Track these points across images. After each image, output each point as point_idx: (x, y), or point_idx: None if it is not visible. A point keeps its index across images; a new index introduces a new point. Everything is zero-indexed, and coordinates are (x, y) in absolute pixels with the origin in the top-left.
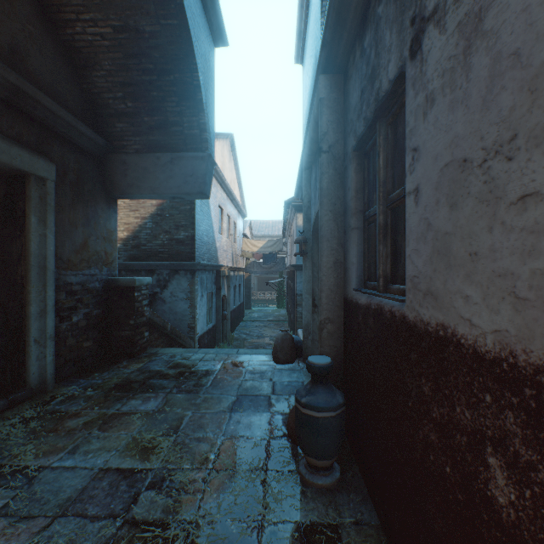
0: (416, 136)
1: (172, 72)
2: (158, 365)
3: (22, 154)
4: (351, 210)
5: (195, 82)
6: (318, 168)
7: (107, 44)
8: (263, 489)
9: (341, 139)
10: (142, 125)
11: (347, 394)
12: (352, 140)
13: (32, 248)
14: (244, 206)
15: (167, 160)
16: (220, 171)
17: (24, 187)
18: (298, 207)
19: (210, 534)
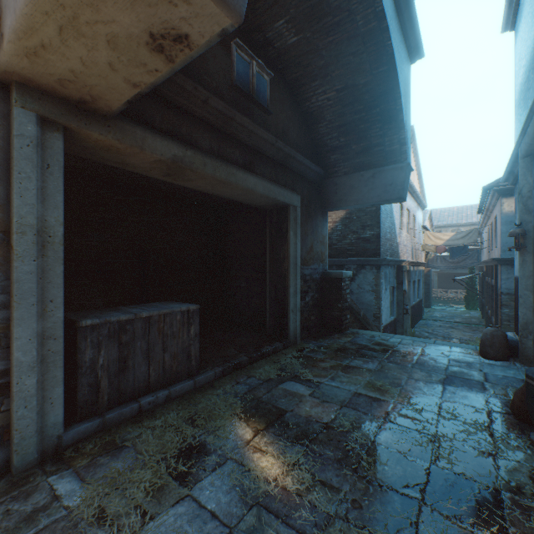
0: None
1: (377, 106)
2: (363, 341)
3: (288, 194)
4: None
5: (397, 107)
6: None
7: (330, 103)
8: (492, 438)
9: None
10: (349, 153)
11: None
12: None
13: (290, 252)
14: (423, 197)
15: (368, 175)
16: None
17: (286, 214)
18: (503, 191)
19: (451, 445)
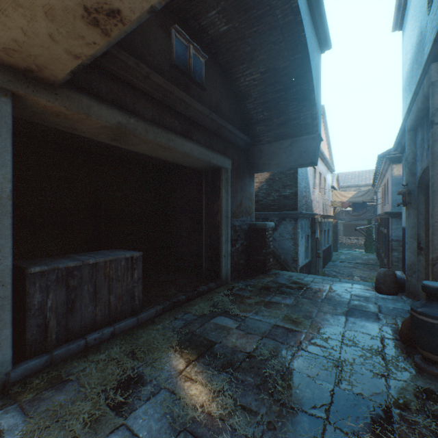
0: None
1: (294, 87)
2: (282, 280)
3: (220, 158)
4: None
5: (310, 88)
6: (425, 131)
7: (256, 83)
8: (384, 361)
9: None
10: (272, 125)
11: None
12: None
13: (223, 206)
14: (332, 163)
15: (287, 144)
16: None
17: (219, 175)
18: (393, 159)
19: (351, 369)
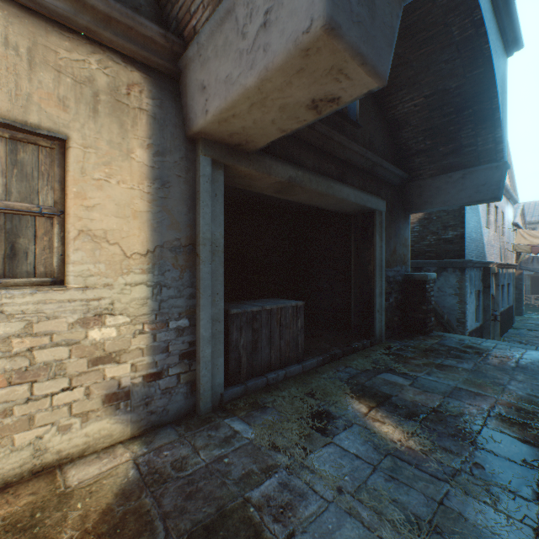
0: None
1: (469, 107)
2: (452, 344)
3: (374, 200)
4: None
5: (492, 106)
6: None
7: (417, 109)
8: None
9: None
10: (436, 155)
11: None
12: None
13: (376, 255)
14: (513, 191)
15: (457, 177)
16: None
17: (371, 219)
18: None
19: None
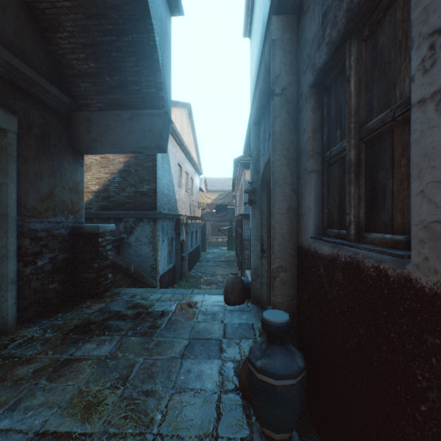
0: (439, 9)
1: (129, 33)
2: (118, 306)
3: None
4: (308, 152)
5: (151, 42)
6: (267, 119)
7: (68, 5)
8: None
9: (294, 82)
10: (104, 84)
11: (302, 347)
12: (309, 77)
13: None
14: (200, 166)
15: (127, 117)
16: (179, 134)
17: None
18: (246, 165)
19: None
